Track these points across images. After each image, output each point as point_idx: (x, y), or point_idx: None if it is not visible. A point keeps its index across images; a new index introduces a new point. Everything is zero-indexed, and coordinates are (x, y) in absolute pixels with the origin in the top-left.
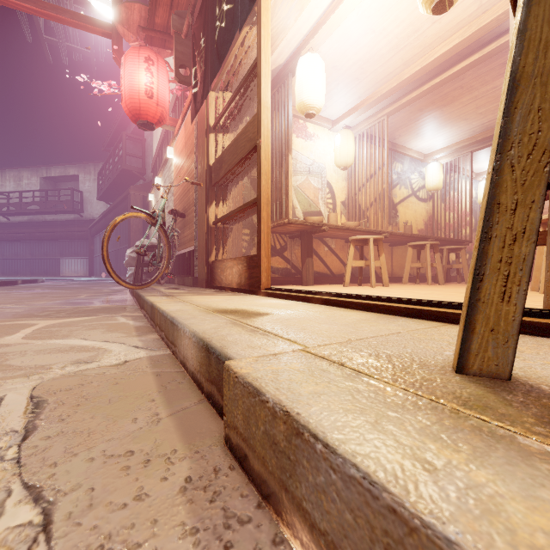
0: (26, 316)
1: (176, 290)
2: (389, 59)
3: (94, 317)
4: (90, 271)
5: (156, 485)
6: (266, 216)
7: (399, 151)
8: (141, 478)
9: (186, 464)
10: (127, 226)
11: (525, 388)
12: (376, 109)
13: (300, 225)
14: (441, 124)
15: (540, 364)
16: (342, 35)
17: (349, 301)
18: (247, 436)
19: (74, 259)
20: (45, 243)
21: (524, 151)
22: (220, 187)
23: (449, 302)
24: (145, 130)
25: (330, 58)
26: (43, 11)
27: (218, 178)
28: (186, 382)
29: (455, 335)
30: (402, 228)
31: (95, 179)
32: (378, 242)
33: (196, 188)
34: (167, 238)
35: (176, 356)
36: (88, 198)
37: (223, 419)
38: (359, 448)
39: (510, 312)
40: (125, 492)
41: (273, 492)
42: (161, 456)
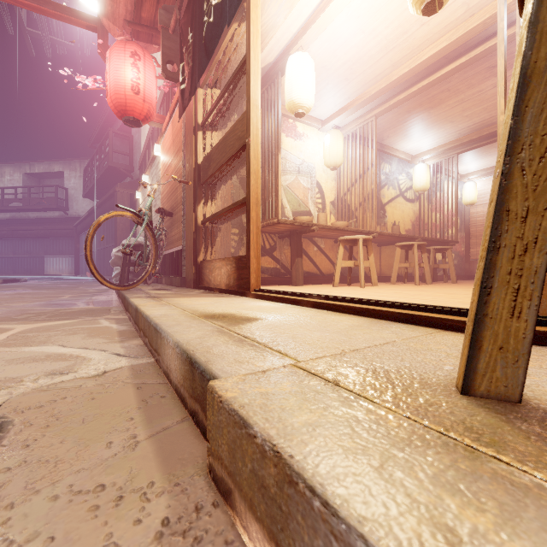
0: (2, 320)
1: (163, 290)
2: (378, 60)
3: (75, 320)
4: (76, 269)
5: (128, 530)
6: (256, 217)
7: (387, 152)
8: (111, 521)
9: (163, 501)
10: (114, 224)
11: (539, 413)
12: (365, 110)
13: (289, 225)
14: (428, 126)
15: (546, 381)
16: (332, 35)
17: (340, 304)
18: (232, 470)
19: (59, 257)
20: (29, 241)
21: (536, 154)
22: (208, 186)
23: (443, 307)
24: (131, 126)
25: (320, 58)
26: (24, 1)
27: (207, 176)
28: (168, 396)
29: (452, 344)
30: (390, 228)
31: (81, 176)
32: (367, 243)
33: (184, 187)
34: (154, 237)
35: (160, 365)
36: (74, 195)
37: (207, 446)
38: (366, 509)
39: (521, 329)
40: (91, 542)
41: (262, 543)
42: (136, 491)
